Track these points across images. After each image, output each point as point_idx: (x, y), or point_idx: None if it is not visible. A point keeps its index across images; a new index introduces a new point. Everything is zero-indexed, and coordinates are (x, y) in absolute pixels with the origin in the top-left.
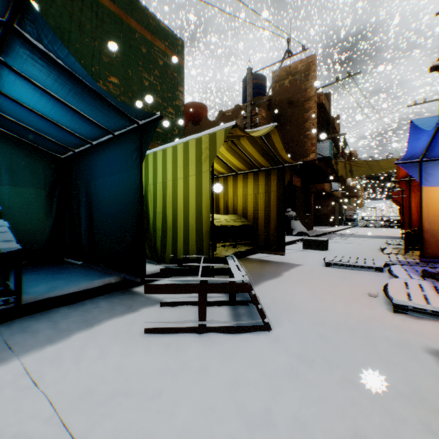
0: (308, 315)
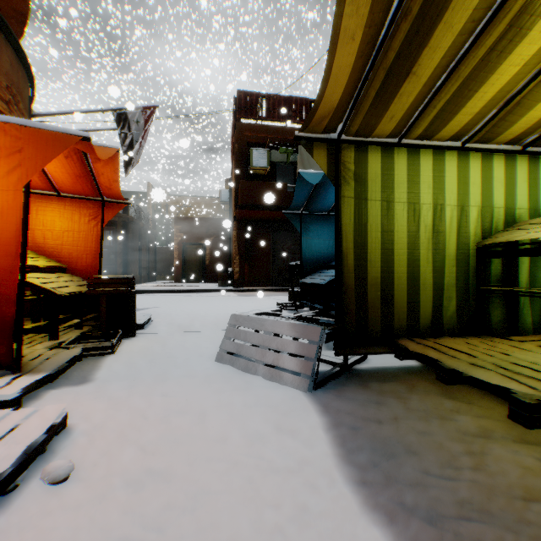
0: (196, 380)
